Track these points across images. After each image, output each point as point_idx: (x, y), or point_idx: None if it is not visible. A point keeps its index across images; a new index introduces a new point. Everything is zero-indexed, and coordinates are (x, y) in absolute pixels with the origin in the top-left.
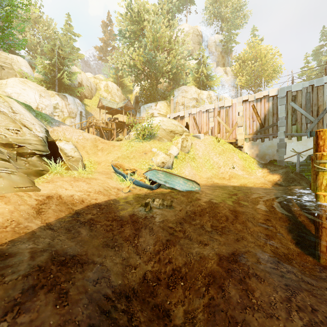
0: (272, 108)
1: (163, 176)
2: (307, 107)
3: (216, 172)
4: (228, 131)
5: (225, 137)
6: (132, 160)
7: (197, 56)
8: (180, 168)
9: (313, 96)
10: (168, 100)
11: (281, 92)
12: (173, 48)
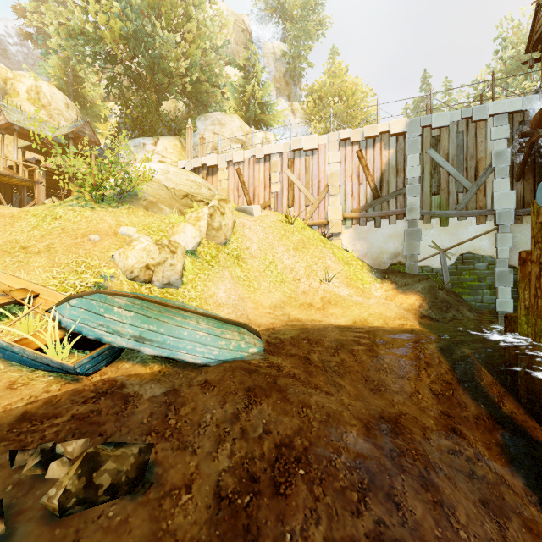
0: (396, 159)
1: (132, 315)
2: (459, 160)
3: (293, 291)
4: (311, 203)
5: (303, 214)
6: (35, 259)
7: (244, 64)
8: (203, 284)
9: (469, 141)
10: (184, 137)
11: (412, 127)
12: (194, 27)
